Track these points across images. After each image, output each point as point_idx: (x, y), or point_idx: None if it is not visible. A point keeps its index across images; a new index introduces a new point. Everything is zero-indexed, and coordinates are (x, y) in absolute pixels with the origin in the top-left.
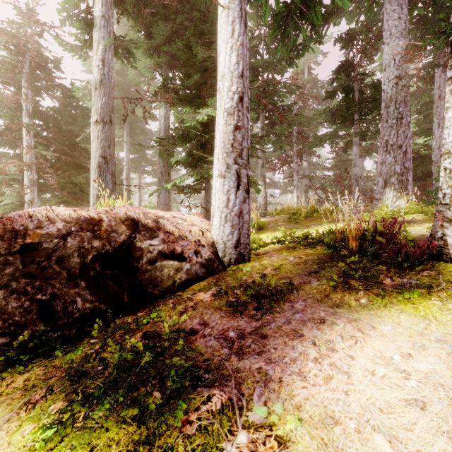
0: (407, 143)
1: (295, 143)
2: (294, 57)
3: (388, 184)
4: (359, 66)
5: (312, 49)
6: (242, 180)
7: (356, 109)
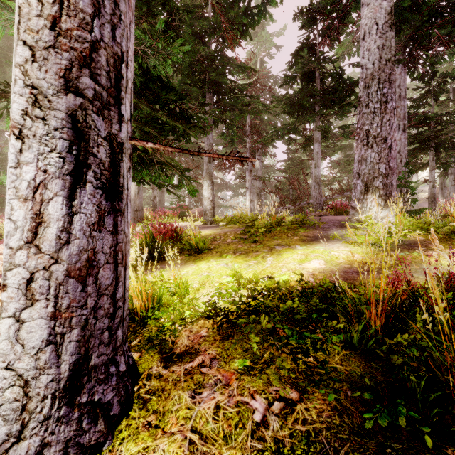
0: (392, 136)
1: (248, 138)
2: (248, 24)
3: (371, 189)
4: (323, 46)
5: (270, 16)
6: (98, 151)
7: (319, 99)
